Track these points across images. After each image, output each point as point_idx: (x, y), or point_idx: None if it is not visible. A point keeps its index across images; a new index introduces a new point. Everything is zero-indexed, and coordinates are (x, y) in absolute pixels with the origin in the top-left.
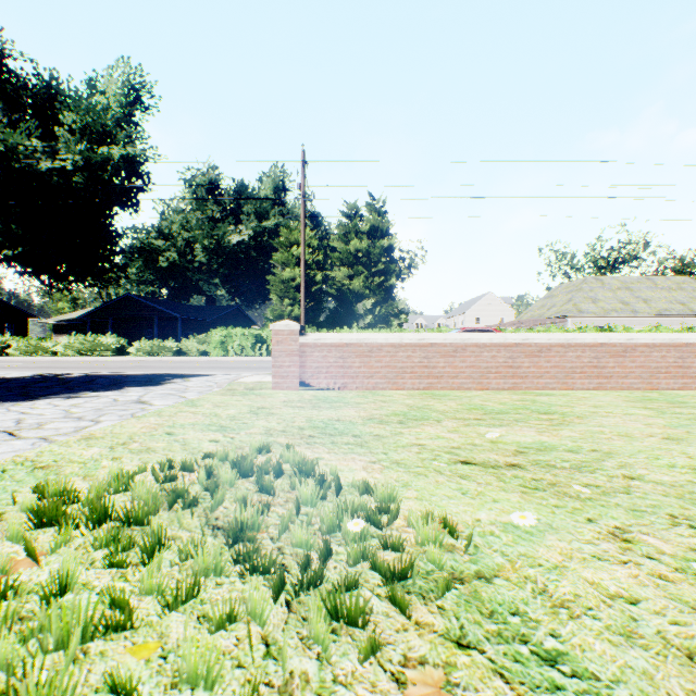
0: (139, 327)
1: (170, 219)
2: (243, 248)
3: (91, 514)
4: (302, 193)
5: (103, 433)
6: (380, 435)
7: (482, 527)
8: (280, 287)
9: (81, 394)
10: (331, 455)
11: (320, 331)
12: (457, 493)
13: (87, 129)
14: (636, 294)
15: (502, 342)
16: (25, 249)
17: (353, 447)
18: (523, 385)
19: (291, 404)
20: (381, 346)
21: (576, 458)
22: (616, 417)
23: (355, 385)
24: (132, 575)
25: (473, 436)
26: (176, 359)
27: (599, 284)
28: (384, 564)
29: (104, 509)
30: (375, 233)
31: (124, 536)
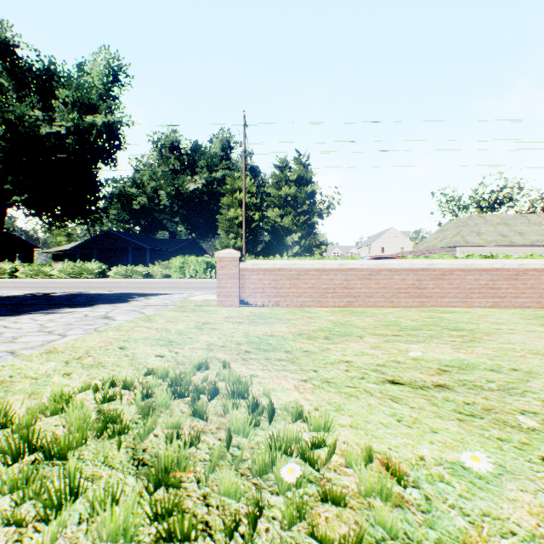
0: (118, 256)
1: (141, 171)
2: (197, 194)
3: (10, 448)
4: (243, 149)
5: (65, 347)
6: (309, 351)
7: (428, 469)
8: (226, 224)
9: (60, 310)
10: (264, 372)
11: (257, 258)
12: (392, 419)
13: (77, 102)
14: (513, 228)
15: (411, 266)
16: (30, 195)
17: (285, 364)
18: (429, 303)
19: (232, 319)
20: (307, 270)
21: (500, 378)
22: (520, 333)
23: (285, 303)
24: (29, 539)
25: (395, 353)
26: (145, 280)
27: (482, 220)
28: (326, 538)
29: (27, 440)
30: (301, 181)
31: (32, 482)
